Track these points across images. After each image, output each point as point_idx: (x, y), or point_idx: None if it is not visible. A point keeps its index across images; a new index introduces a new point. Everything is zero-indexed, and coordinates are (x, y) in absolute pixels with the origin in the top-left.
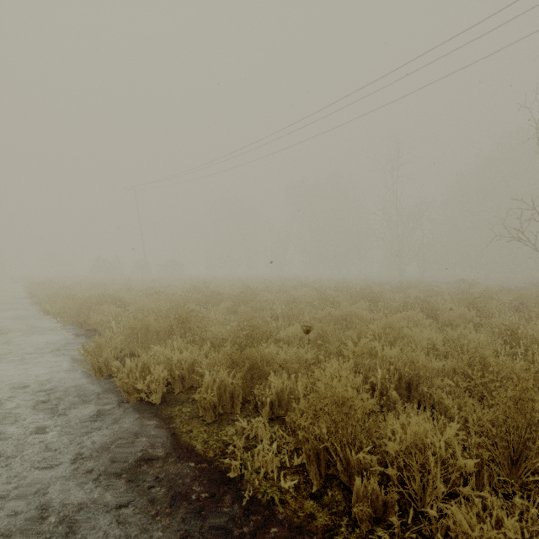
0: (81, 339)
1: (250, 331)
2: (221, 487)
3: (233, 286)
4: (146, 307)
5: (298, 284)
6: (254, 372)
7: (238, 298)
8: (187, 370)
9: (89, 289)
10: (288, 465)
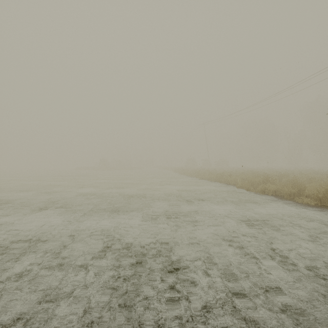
0: (225, 185)
1: (294, 183)
2: (296, 203)
3: (270, 172)
4: (243, 177)
5: (313, 172)
6: (299, 191)
7: (280, 176)
8: (276, 190)
9: (206, 171)
10: (312, 203)
